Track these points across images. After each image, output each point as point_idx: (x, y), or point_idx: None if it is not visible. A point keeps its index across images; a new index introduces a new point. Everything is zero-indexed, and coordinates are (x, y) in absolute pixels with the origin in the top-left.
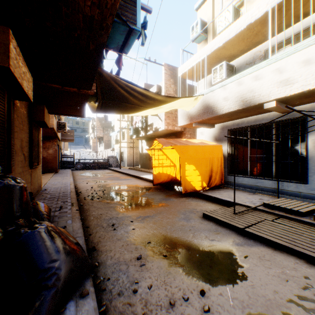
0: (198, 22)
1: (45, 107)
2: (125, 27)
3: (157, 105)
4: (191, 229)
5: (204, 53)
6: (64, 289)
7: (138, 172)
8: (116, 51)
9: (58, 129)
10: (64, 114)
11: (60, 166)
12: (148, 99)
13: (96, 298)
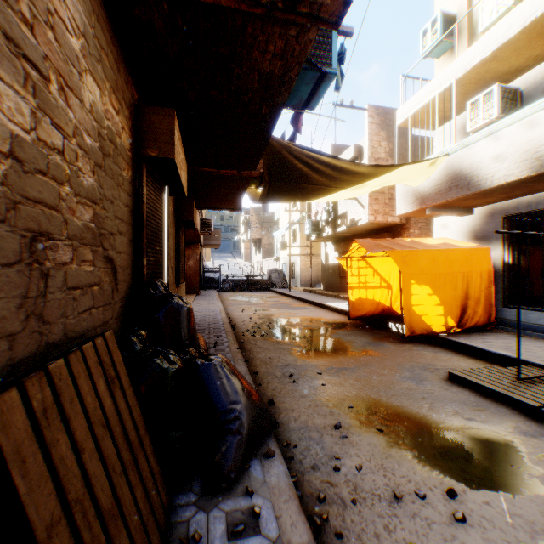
0: (437, 19)
1: (193, 201)
2: (315, 73)
3: (357, 181)
4: (426, 397)
5: (448, 76)
6: (249, 439)
7: (320, 297)
8: (298, 109)
9: (202, 230)
10: (214, 208)
11: (201, 284)
12: (342, 173)
13: (285, 462)
